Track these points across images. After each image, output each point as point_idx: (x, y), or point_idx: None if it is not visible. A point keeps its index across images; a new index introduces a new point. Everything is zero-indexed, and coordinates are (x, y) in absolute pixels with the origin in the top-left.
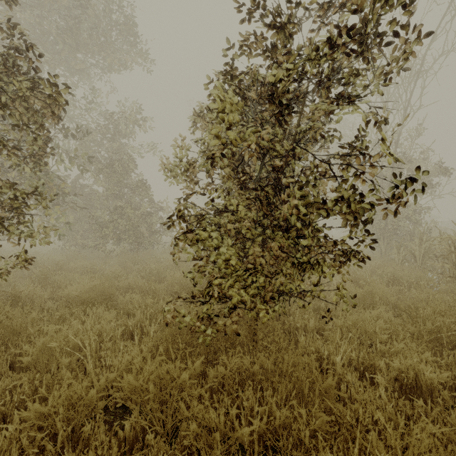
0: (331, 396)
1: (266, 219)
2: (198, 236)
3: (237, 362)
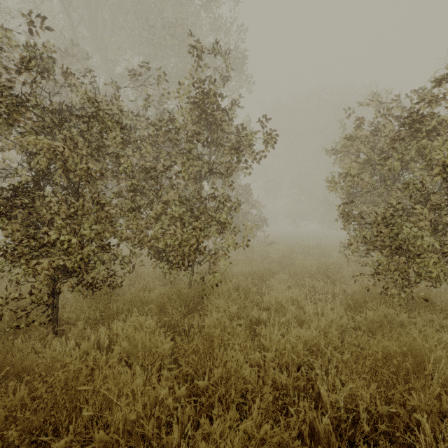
0: None
1: None
2: (396, 231)
3: (429, 316)
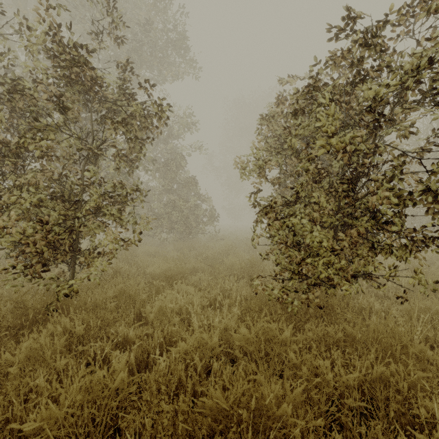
0: (423, 360)
1: (348, 208)
2: (287, 223)
3: (322, 329)
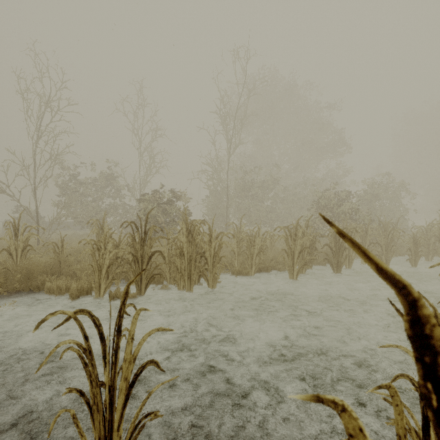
0: None
1: None
2: None
3: None
